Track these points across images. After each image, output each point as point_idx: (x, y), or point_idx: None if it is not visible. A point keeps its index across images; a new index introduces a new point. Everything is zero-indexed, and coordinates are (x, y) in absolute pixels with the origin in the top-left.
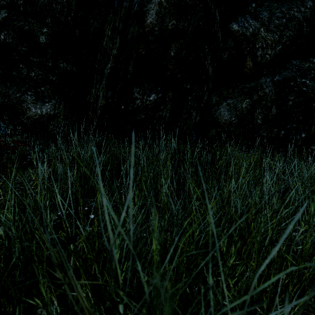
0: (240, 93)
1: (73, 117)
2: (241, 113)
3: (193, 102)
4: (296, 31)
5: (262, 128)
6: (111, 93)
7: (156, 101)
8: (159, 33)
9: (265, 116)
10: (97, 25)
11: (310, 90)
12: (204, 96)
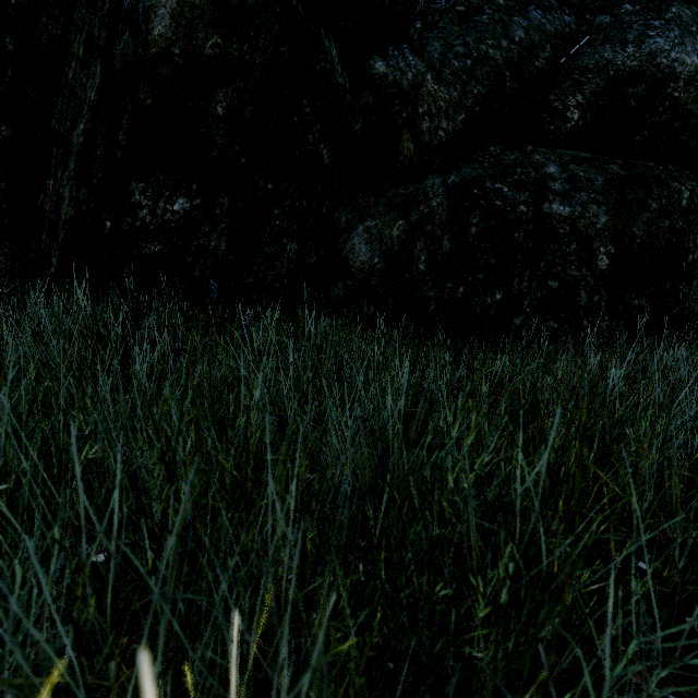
0: (389, 207)
1: (5, 245)
2: (390, 250)
3: (286, 221)
4: (491, 87)
5: (426, 280)
6: (87, 192)
7: (189, 214)
8: (184, 62)
9: (431, 257)
10: (56, 31)
11: (509, 206)
12: (321, 211)
